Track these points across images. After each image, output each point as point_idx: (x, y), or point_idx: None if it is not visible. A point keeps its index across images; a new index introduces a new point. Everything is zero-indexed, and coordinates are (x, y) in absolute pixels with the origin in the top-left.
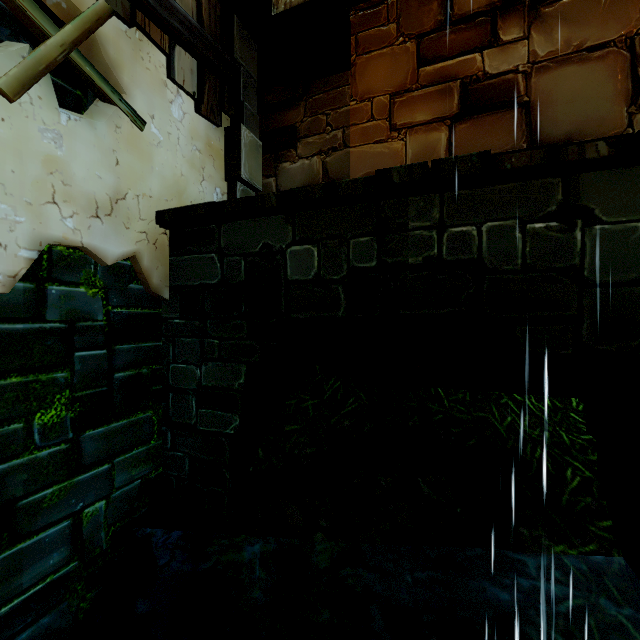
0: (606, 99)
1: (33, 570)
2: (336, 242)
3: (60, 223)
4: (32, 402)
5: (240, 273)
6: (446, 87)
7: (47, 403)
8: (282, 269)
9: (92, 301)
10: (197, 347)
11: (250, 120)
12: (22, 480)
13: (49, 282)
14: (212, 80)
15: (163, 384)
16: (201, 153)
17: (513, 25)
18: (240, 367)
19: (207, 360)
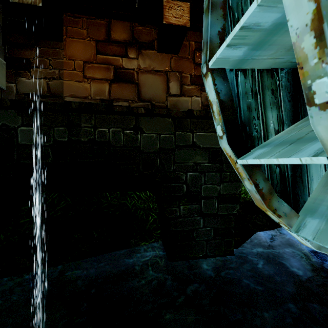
0: (160, 89)
1: None
2: (47, 128)
3: None
4: None
5: None
6: (108, 67)
7: None
8: (15, 138)
9: None
10: None
11: None
12: None
13: None
14: None
15: None
16: None
17: (133, 52)
18: None
19: None
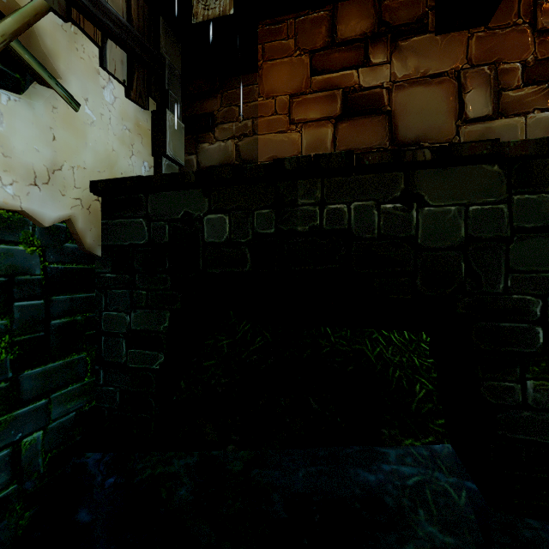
0: (442, 114)
1: None
2: (243, 213)
3: (0, 190)
4: None
5: (165, 235)
6: (332, 94)
7: None
8: (200, 233)
9: (30, 258)
10: (127, 297)
11: (174, 106)
12: None
13: None
14: (140, 70)
15: (96, 329)
16: (130, 132)
17: (380, 52)
18: (165, 313)
19: (136, 308)
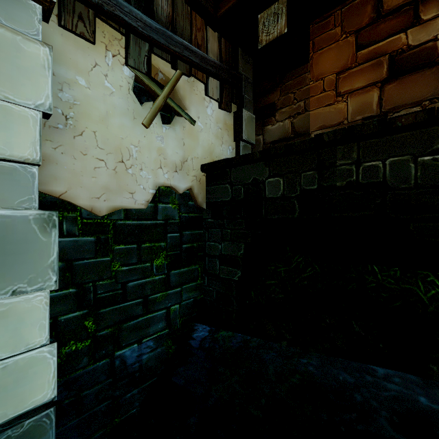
0: None
1: (153, 327)
2: (293, 175)
3: (163, 176)
4: (153, 255)
5: (241, 194)
6: (377, 61)
7: (158, 256)
8: (263, 191)
9: (174, 211)
10: (219, 233)
11: (248, 104)
12: (150, 288)
13: (158, 203)
14: (227, 88)
15: (203, 252)
16: (221, 129)
17: (432, 7)
18: (241, 245)
19: (224, 240)
